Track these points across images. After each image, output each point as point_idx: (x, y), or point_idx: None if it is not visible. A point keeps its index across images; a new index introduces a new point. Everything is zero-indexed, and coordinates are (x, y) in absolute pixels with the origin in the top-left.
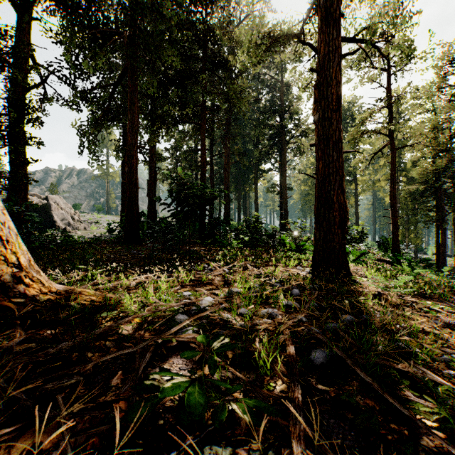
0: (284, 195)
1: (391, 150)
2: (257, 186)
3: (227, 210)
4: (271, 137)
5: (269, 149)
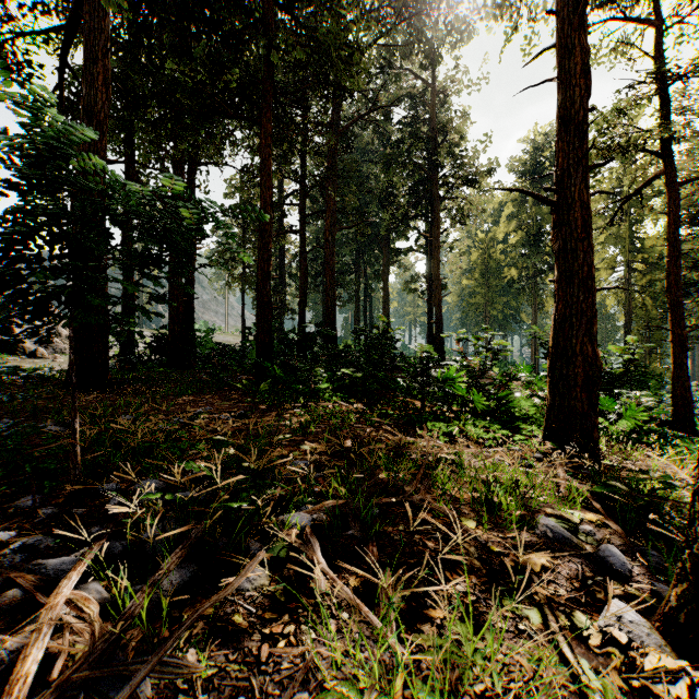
0: (436, 291)
1: (670, 185)
2: (387, 278)
3: (330, 316)
4: (413, 190)
5: (408, 211)
